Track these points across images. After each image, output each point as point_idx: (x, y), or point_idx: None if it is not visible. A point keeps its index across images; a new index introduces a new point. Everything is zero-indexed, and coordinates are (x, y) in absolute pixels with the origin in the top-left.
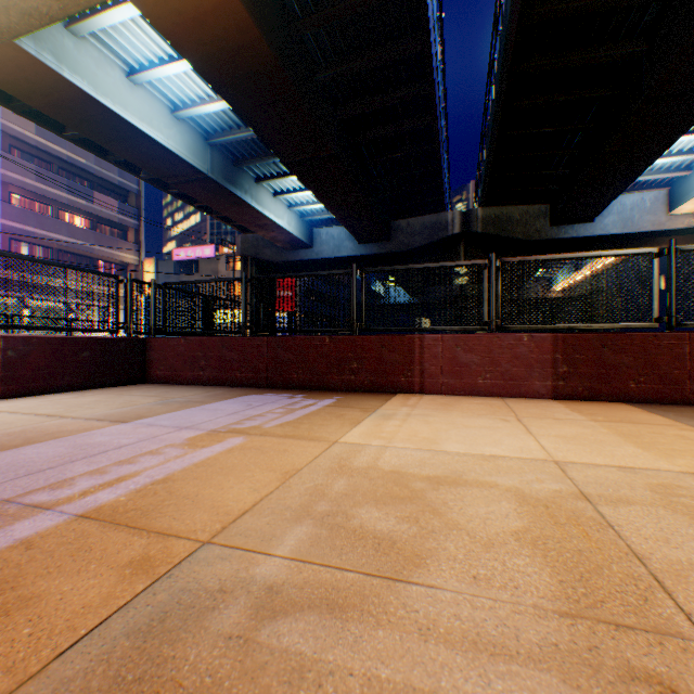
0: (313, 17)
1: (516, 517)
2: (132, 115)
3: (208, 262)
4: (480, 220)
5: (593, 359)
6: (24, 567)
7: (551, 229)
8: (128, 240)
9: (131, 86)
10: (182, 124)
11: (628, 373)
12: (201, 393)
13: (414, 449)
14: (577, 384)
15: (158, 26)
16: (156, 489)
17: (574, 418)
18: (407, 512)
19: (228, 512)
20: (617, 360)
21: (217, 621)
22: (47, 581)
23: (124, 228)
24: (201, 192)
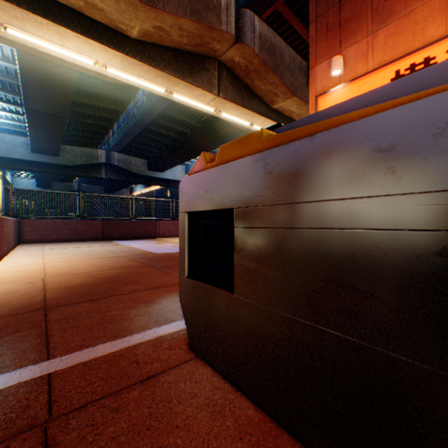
0: None
1: None
2: None
3: None
4: (117, 159)
5: None
6: None
7: (149, 171)
8: None
9: None
10: None
11: None
12: (89, 242)
13: None
14: None
15: None
16: None
17: None
18: None
19: None
20: None
21: None
22: None
23: None
24: None
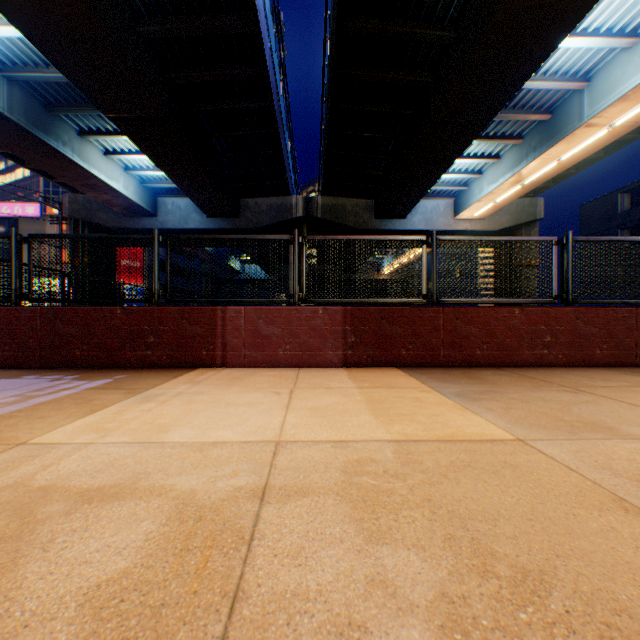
0: None
1: (134, 551)
2: None
3: (32, 223)
4: (321, 207)
5: (376, 330)
6: None
7: (376, 221)
8: None
9: None
10: None
11: (401, 342)
12: None
13: (125, 444)
14: (363, 352)
15: None
16: None
17: (345, 385)
18: None
19: None
20: (393, 331)
21: None
22: None
23: None
24: None
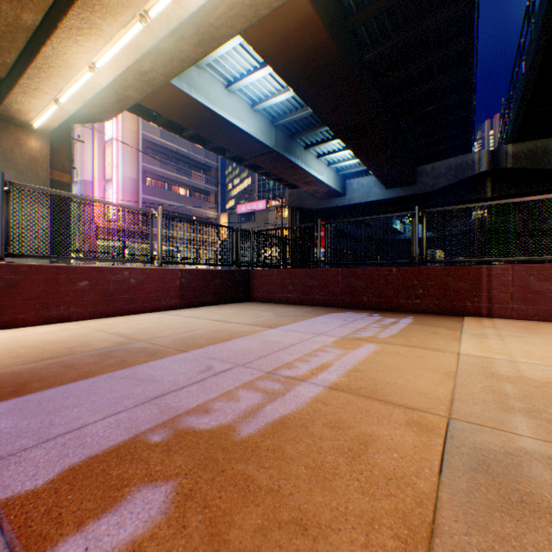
0: (366, 10)
1: None
2: (228, 114)
3: (261, 213)
4: (510, 156)
5: None
6: (338, 415)
7: None
8: (210, 201)
9: (228, 94)
10: (257, 114)
11: None
12: (296, 309)
13: (546, 365)
14: None
15: (255, 48)
16: (358, 375)
17: None
18: None
19: (436, 398)
20: None
21: (535, 474)
22: (366, 426)
23: (208, 193)
24: (266, 162)
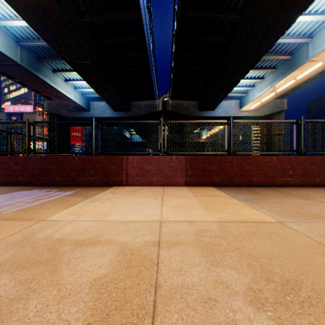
0: None
1: (107, 266)
2: None
3: (29, 115)
4: (170, 105)
5: (202, 167)
6: None
7: (199, 112)
8: None
9: None
10: None
11: (215, 173)
12: None
13: (89, 221)
14: (195, 179)
15: None
16: None
17: (188, 195)
18: (32, 274)
19: None
20: (211, 168)
21: None
22: None
23: None
24: (15, 72)
